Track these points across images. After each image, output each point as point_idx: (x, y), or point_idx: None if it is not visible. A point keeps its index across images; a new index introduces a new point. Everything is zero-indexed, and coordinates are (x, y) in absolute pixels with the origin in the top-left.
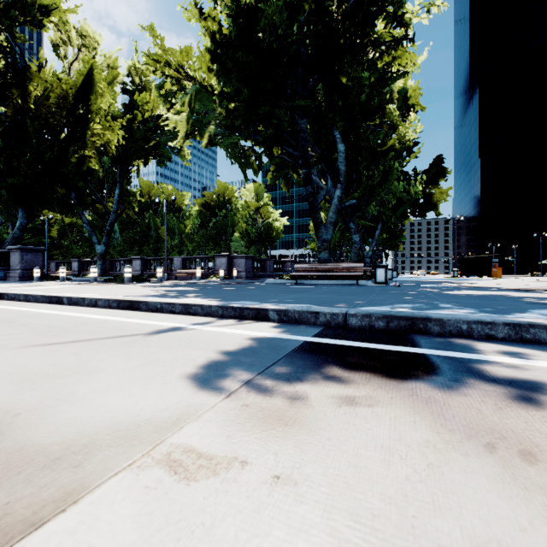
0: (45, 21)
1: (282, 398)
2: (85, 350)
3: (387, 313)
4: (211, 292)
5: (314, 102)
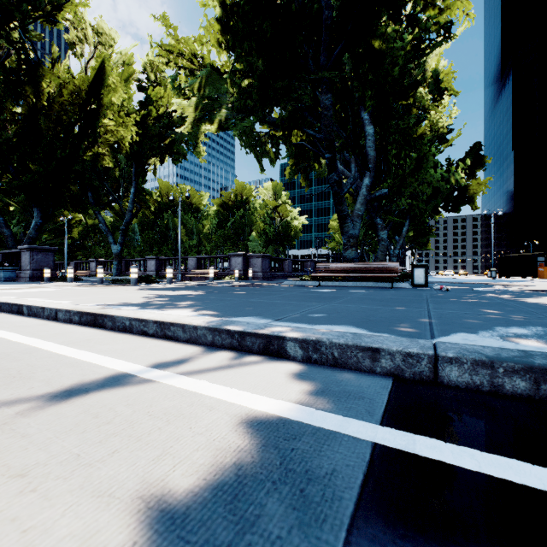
0: (60, 18)
1: None
2: None
3: (530, 360)
4: (213, 299)
5: (340, 73)
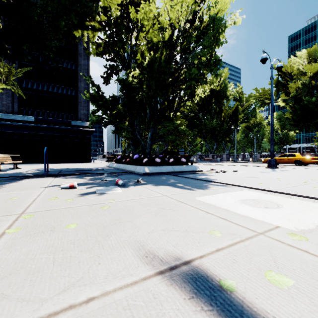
0: None
1: None
2: None
3: None
4: None
5: None
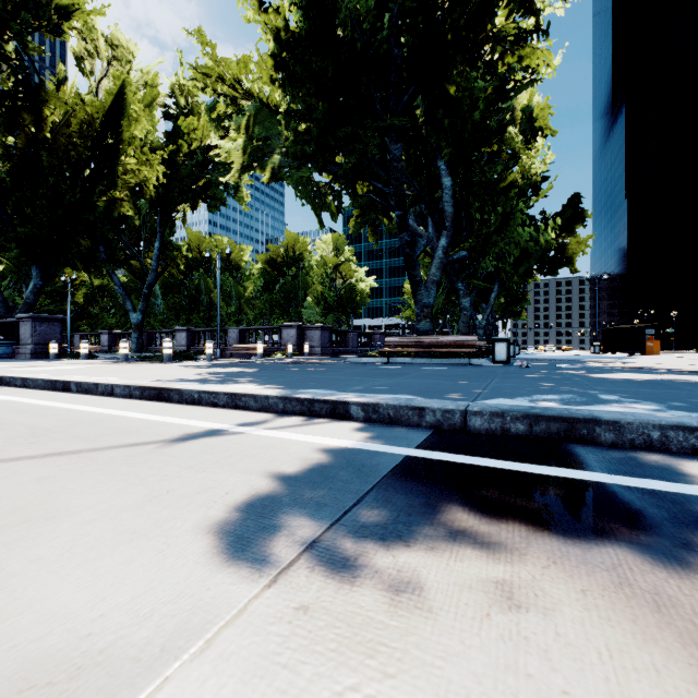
0: (65, 27)
1: (373, 590)
2: (63, 472)
3: (529, 410)
4: (272, 375)
5: (411, 121)
